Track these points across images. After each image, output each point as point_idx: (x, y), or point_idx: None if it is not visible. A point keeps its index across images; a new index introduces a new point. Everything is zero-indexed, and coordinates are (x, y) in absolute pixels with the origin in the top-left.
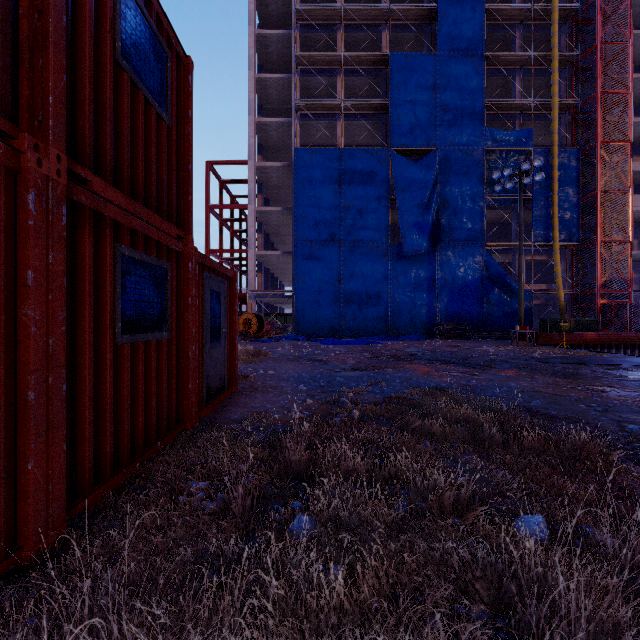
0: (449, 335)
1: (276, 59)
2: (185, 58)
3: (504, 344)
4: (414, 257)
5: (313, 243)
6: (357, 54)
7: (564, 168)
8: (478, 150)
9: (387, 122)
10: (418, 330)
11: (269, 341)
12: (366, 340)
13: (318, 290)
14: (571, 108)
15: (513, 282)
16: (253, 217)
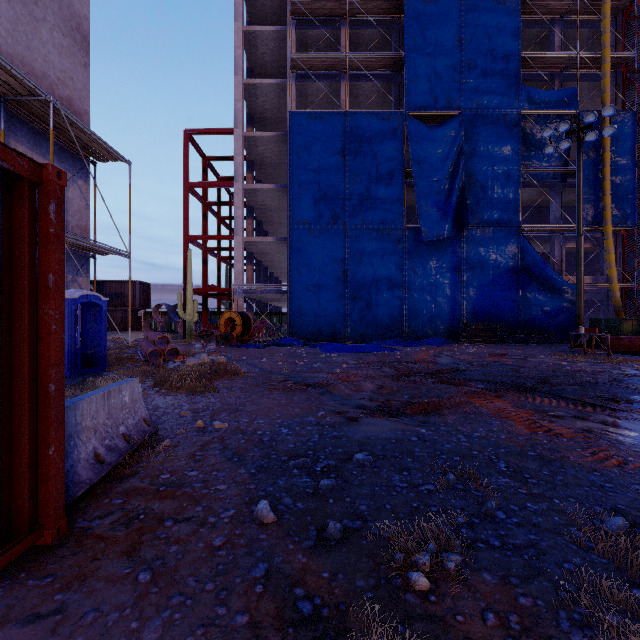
0: (478, 338)
1: (269, 14)
2: None
3: (559, 351)
4: (434, 243)
5: (312, 226)
6: None
7: (617, 135)
8: (512, 113)
9: (400, 83)
10: (439, 332)
11: (256, 346)
12: (379, 345)
13: (318, 283)
14: (622, 65)
15: (556, 274)
16: (240, 197)
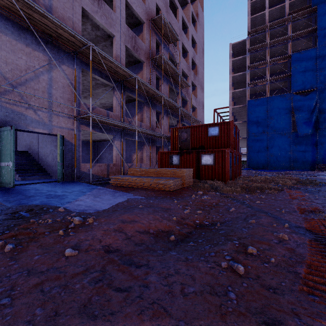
0: (323, 169)
1: (239, 64)
2: (239, 130)
3: None
4: (304, 136)
5: (255, 134)
6: (275, 58)
7: None
8: None
9: (291, 80)
10: (306, 167)
11: None
12: (277, 170)
13: (257, 152)
14: None
15: None
16: None
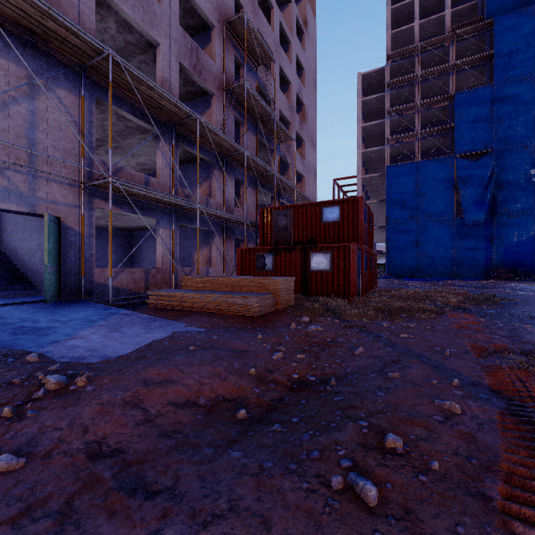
0: (503, 278)
1: (373, 108)
2: (372, 213)
3: None
4: (474, 225)
5: (399, 221)
6: (430, 100)
7: None
8: (531, 145)
9: (453, 136)
10: (477, 274)
11: None
12: (433, 279)
13: (402, 249)
14: None
15: None
16: None
